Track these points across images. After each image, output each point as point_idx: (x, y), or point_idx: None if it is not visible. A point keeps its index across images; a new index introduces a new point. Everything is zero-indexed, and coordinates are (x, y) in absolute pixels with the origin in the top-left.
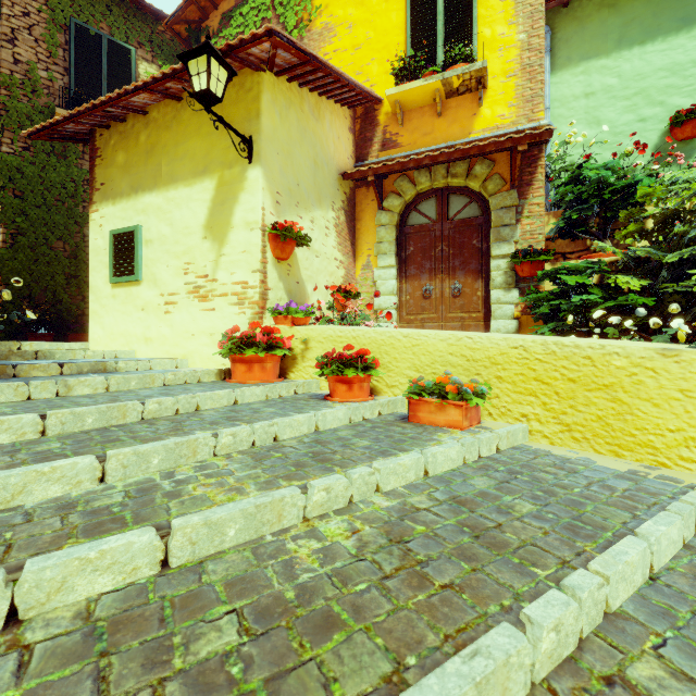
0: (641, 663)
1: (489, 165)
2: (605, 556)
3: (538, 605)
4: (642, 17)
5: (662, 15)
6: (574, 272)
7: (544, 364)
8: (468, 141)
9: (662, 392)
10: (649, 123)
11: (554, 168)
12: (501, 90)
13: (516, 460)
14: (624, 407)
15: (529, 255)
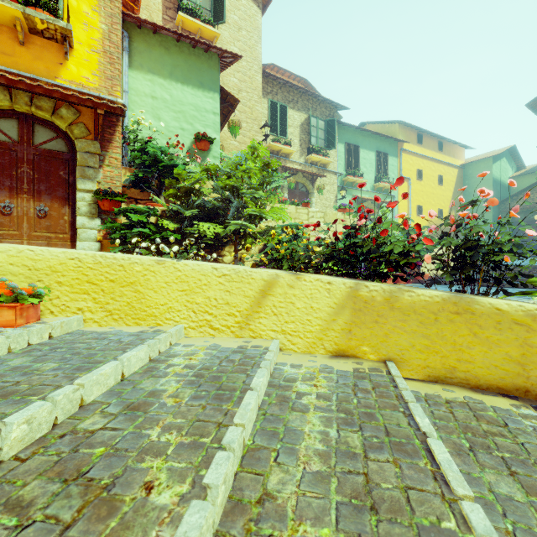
0: (89, 420)
1: (76, 113)
2: (89, 374)
3: (18, 413)
4: (182, 68)
5: (192, 74)
6: (139, 212)
7: (94, 271)
8: (54, 84)
9: (158, 284)
10: (186, 133)
11: (132, 136)
12: (87, 58)
13: (63, 341)
14: (141, 295)
15: (109, 194)
